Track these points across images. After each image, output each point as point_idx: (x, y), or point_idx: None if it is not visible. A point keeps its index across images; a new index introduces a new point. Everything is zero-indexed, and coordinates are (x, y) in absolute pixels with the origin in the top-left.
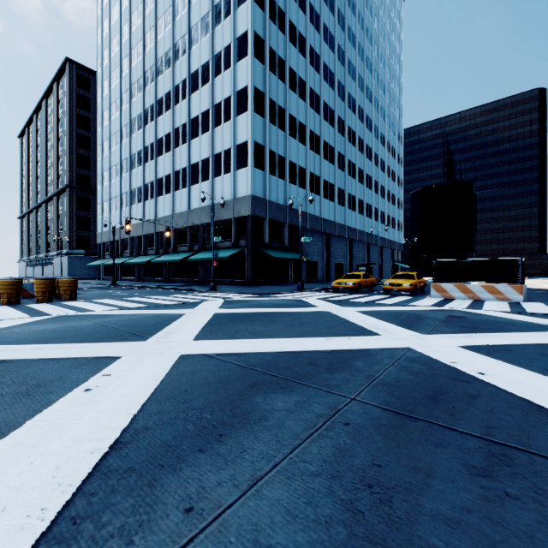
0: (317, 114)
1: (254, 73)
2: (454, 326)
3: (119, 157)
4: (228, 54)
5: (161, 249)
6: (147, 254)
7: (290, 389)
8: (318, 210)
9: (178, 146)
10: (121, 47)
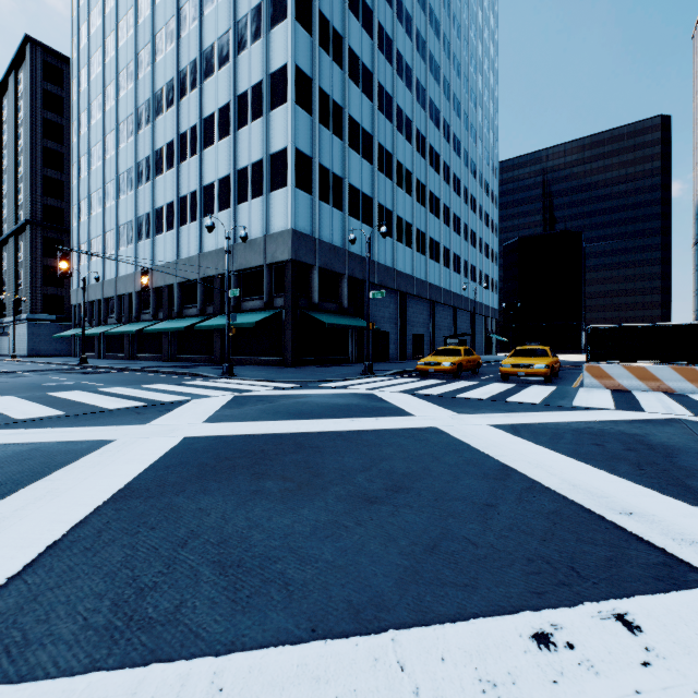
0: (388, 121)
1: (297, 45)
2: None
3: (101, 179)
4: (257, 18)
5: (161, 312)
6: (141, 320)
7: None
8: (390, 258)
9: (185, 160)
10: (104, 19)
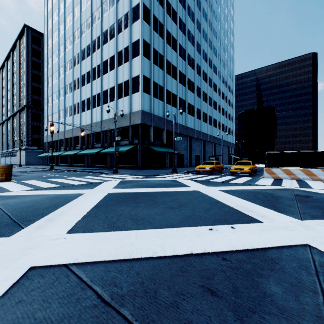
0: (183, 61)
1: (144, 30)
2: (314, 207)
3: (58, 87)
4: (126, 18)
5: (84, 146)
6: (75, 149)
7: None
8: (185, 121)
9: (95, 79)
10: (59, 17)
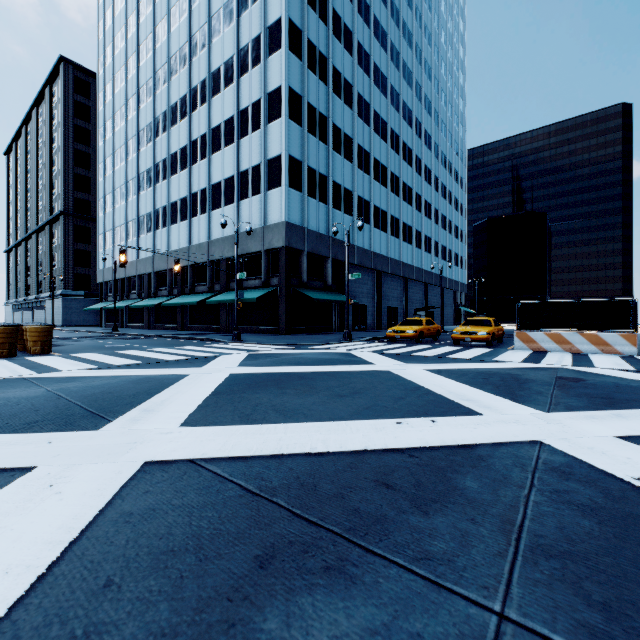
0: (366, 125)
1: (289, 70)
2: (578, 396)
3: (124, 177)
4: (257, 47)
5: (175, 289)
6: (158, 296)
7: (348, 573)
8: (368, 242)
9: (196, 163)
10: (126, 42)
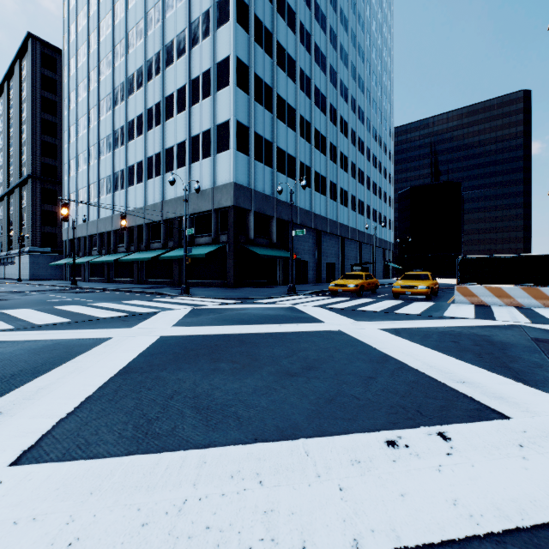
0: (307, 98)
1: (237, 41)
2: None
3: (86, 144)
4: (207, 20)
5: (132, 246)
6: (117, 252)
7: None
8: (309, 204)
9: (151, 129)
10: (88, 20)
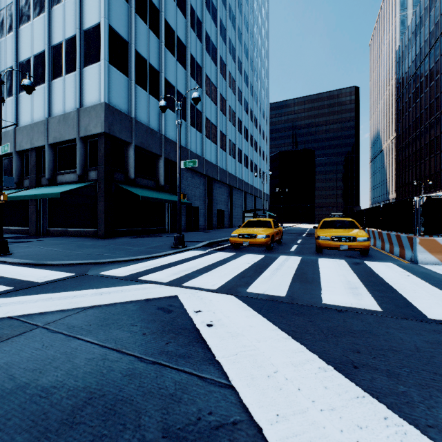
0: (198, 40)
1: None
2: None
3: None
4: None
5: None
6: None
7: None
8: (200, 149)
9: (1, 37)
10: None
